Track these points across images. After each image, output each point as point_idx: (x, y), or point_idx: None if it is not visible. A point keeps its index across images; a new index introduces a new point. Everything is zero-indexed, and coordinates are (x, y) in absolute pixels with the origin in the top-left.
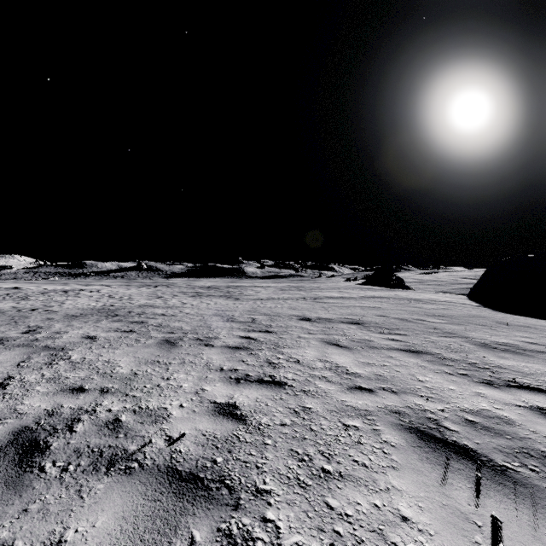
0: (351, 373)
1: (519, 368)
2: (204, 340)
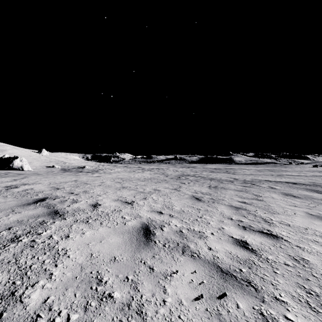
0: (276, 188)
1: None
2: (230, 181)
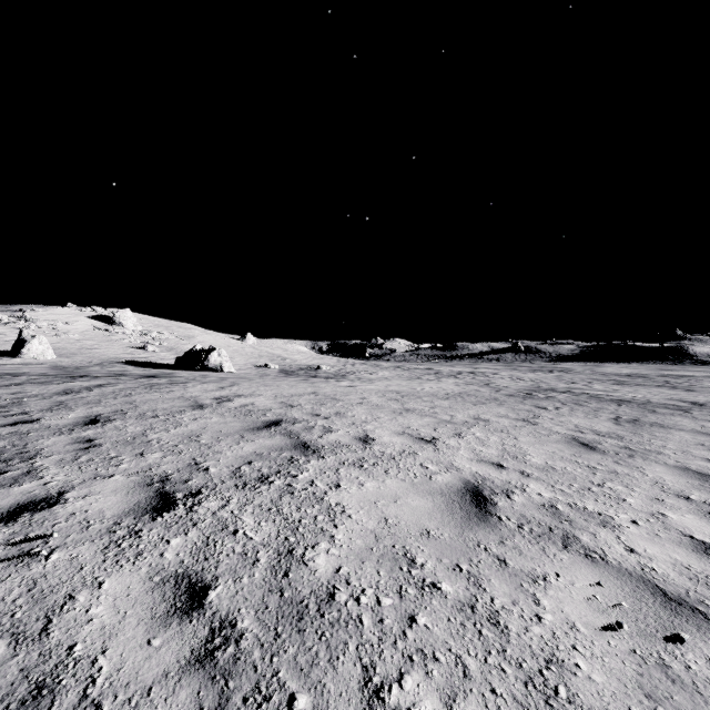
0: None
1: None
2: (679, 410)
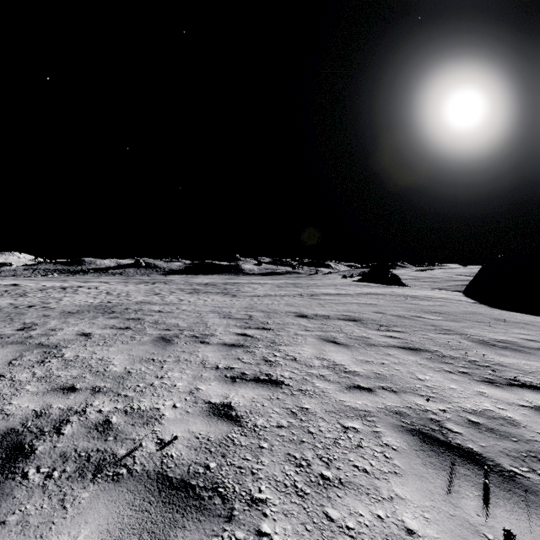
0: (350, 371)
1: (520, 366)
2: (200, 337)
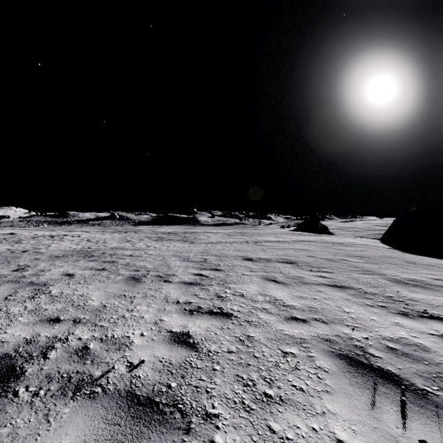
0: (288, 305)
1: (429, 301)
2: (163, 277)
